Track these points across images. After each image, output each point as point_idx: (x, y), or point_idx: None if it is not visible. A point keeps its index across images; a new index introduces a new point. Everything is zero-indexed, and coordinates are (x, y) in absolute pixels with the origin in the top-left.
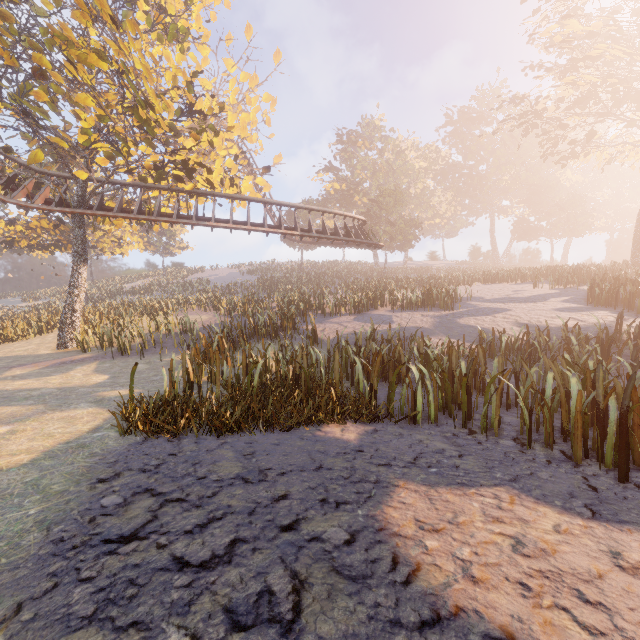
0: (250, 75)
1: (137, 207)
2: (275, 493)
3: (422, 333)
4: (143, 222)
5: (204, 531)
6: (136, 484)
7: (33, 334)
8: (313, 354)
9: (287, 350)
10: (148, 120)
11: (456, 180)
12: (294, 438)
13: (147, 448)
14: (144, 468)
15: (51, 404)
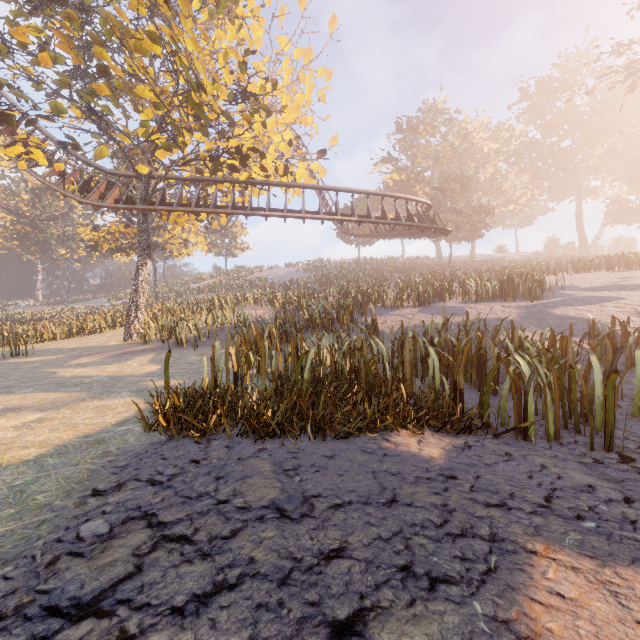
0: (304, 49)
1: (195, 201)
2: (324, 542)
3: (512, 322)
4: (203, 219)
5: (201, 612)
6: (135, 503)
7: (108, 328)
8: (374, 346)
9: (343, 342)
10: (201, 104)
11: (533, 160)
12: (353, 449)
13: (168, 450)
14: (154, 478)
15: (94, 392)
